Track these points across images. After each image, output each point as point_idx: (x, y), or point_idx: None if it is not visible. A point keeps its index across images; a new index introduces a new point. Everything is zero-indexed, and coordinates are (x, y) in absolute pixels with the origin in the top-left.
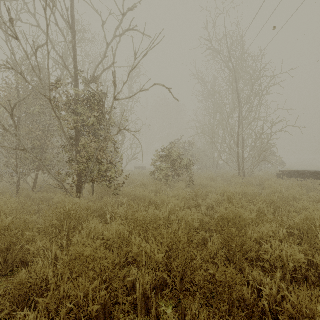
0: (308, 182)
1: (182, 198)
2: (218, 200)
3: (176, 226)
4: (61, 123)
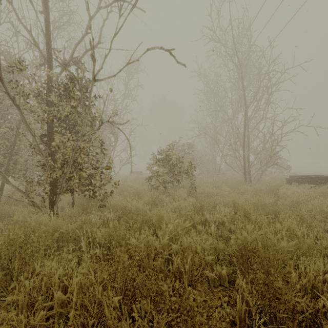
0: (327, 189)
1: (185, 213)
2: (230, 214)
3: (180, 262)
4: (22, 113)
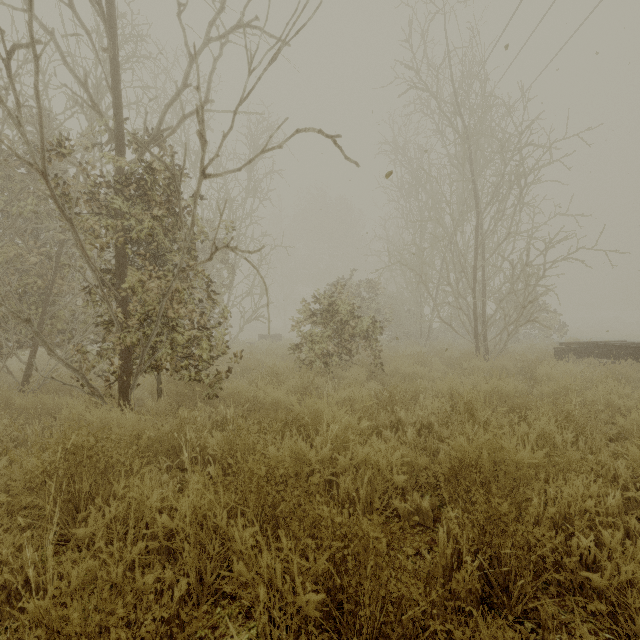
0: (627, 368)
1: (361, 408)
2: (442, 411)
3: (350, 484)
4: (76, 232)
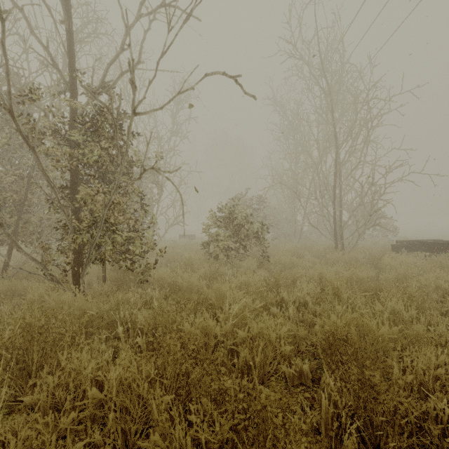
0: (447, 259)
1: (254, 290)
2: (314, 292)
3: (248, 354)
4: (38, 158)
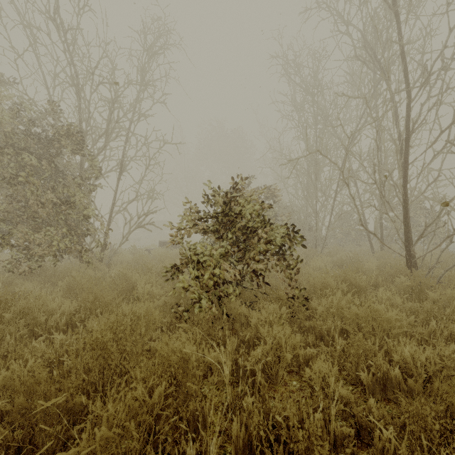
0: None
1: None
2: None
3: None
4: None
